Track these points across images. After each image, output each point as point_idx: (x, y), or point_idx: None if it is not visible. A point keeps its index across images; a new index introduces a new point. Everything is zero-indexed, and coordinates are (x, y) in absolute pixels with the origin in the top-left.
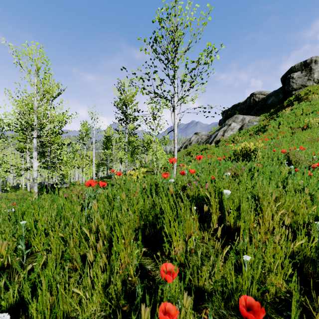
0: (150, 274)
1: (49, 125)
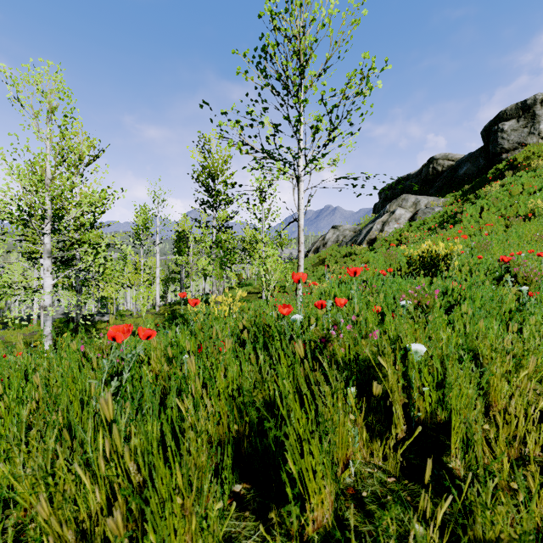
0: None
1: (73, 211)
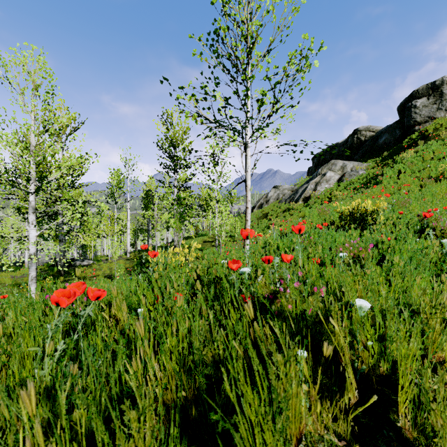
0: None
1: (54, 173)
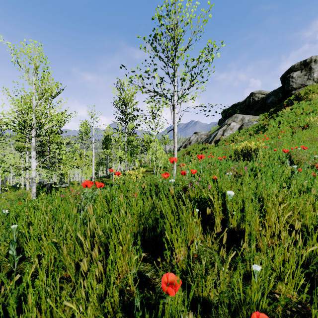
0: (150, 283)
1: (47, 124)
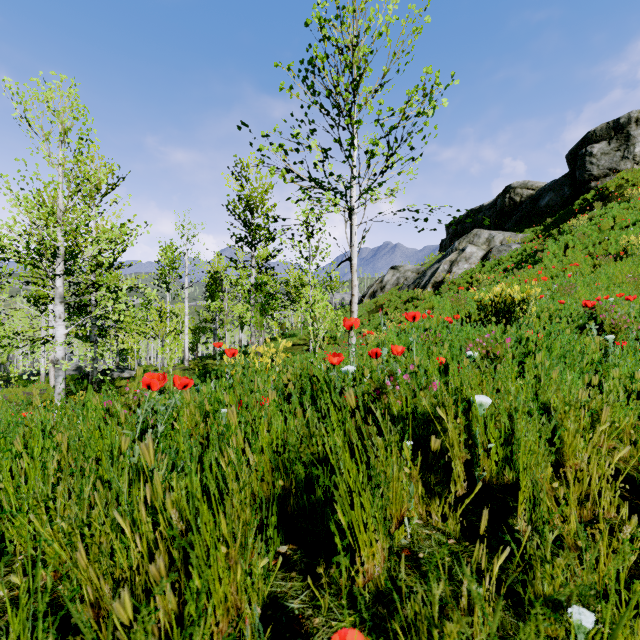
0: (298, 630)
1: (89, 249)
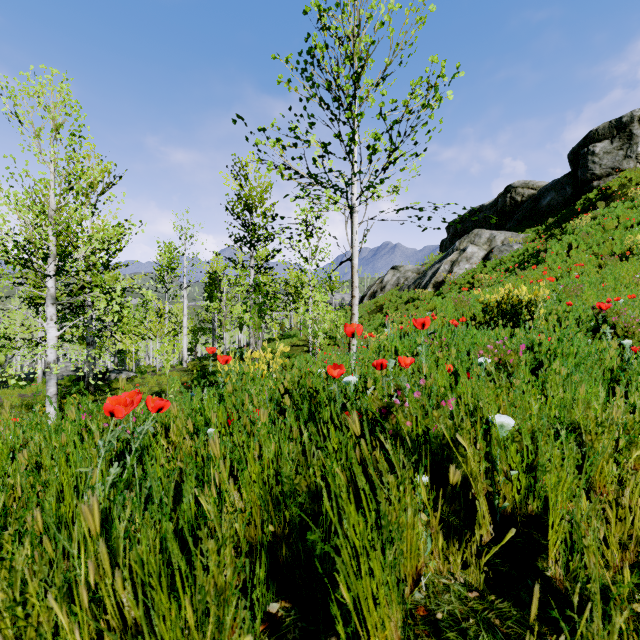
0: None
1: (82, 248)
